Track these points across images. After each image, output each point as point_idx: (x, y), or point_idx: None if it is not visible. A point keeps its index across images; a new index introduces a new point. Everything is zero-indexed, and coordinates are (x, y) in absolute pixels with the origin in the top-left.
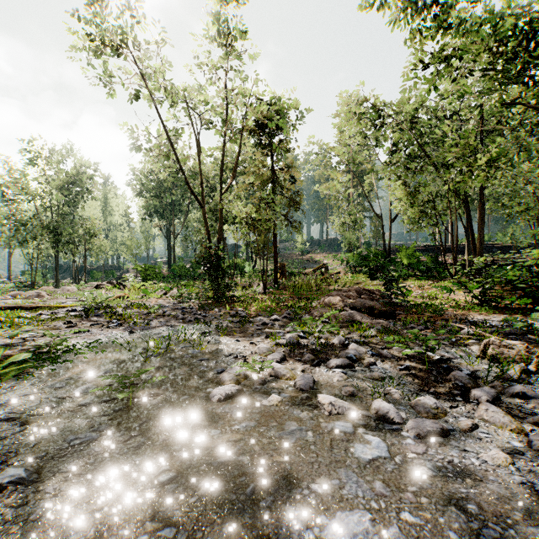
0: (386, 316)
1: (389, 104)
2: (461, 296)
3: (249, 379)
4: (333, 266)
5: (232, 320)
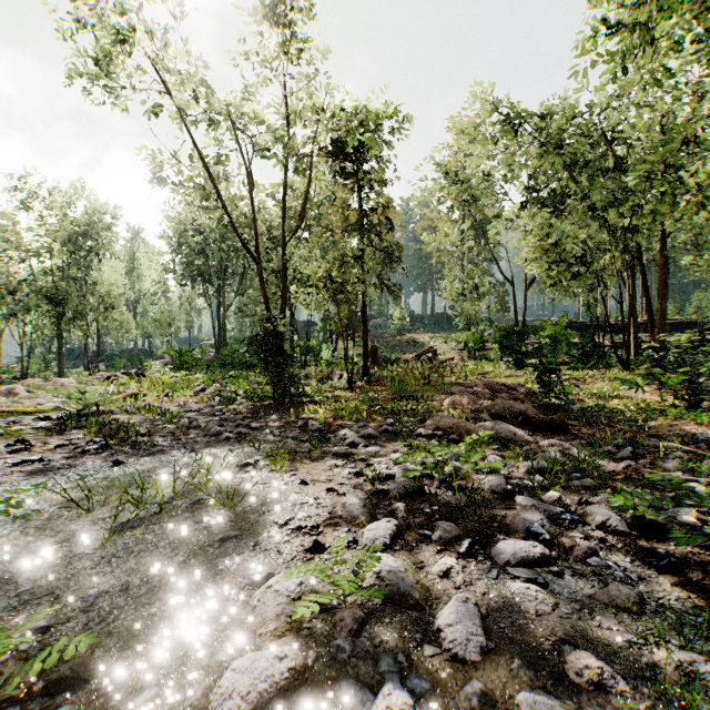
0: (552, 429)
1: (529, 116)
2: (647, 394)
3: (324, 606)
4: (442, 350)
5: (299, 436)
